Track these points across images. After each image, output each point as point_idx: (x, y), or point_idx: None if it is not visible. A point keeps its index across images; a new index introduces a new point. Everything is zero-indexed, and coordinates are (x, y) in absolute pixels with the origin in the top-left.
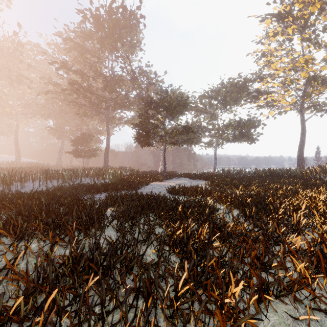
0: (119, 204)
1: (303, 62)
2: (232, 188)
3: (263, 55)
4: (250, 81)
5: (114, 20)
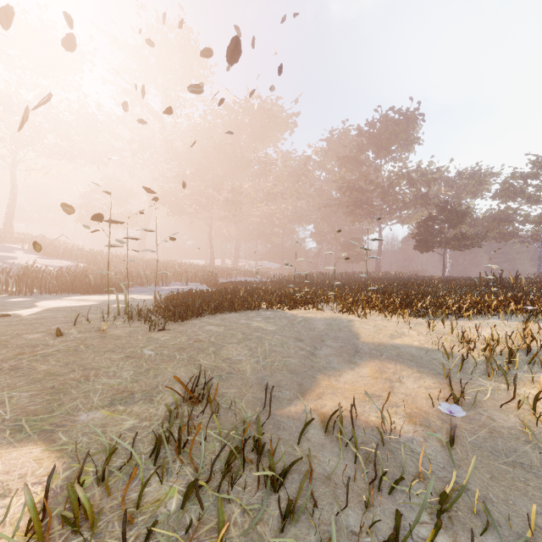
0: None
1: None
2: None
3: None
4: None
5: (389, 129)
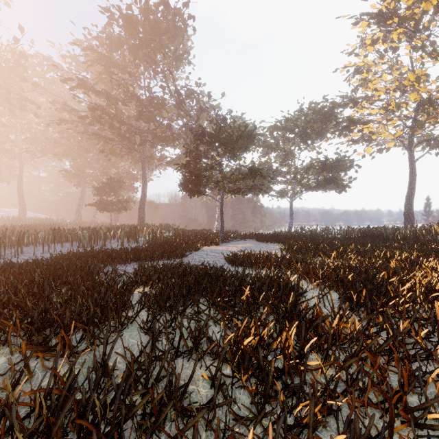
0: (154, 281)
1: (413, 79)
2: (320, 256)
3: (357, 72)
4: (340, 106)
5: (152, 21)
